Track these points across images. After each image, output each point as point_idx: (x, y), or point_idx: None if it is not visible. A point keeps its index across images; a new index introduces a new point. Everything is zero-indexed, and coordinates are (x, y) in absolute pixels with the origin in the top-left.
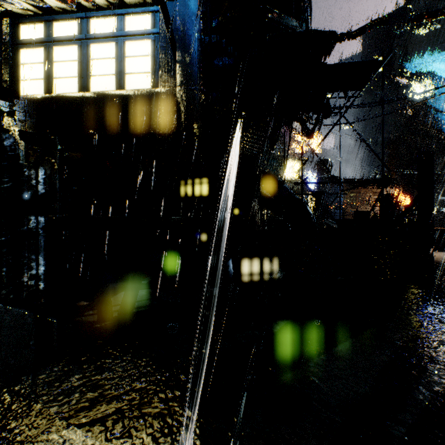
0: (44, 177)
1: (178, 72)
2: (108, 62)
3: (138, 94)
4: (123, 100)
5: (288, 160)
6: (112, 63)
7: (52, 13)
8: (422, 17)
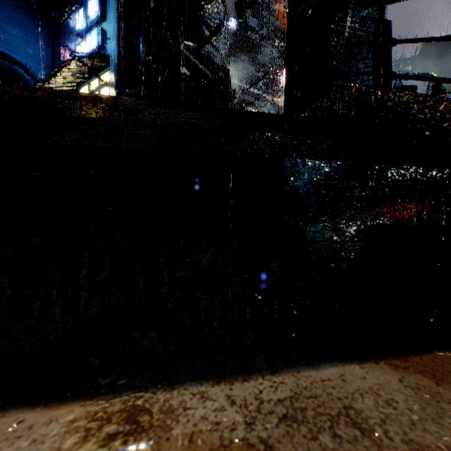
0: None
1: None
2: None
3: None
4: None
5: None
6: None
7: (79, 86)
8: (249, 5)
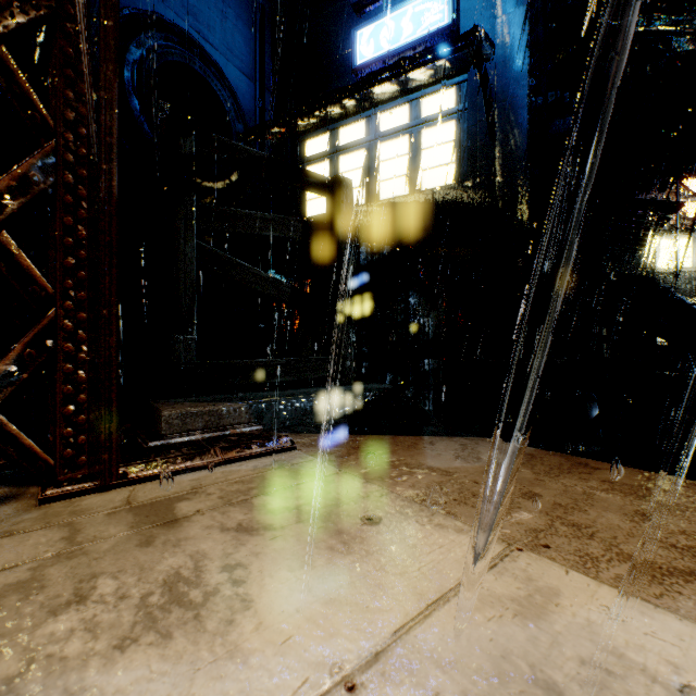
0: (432, 324)
1: (497, 157)
2: (399, 161)
3: (439, 195)
4: (420, 205)
5: (666, 234)
6: (405, 161)
7: (339, 120)
8: None
